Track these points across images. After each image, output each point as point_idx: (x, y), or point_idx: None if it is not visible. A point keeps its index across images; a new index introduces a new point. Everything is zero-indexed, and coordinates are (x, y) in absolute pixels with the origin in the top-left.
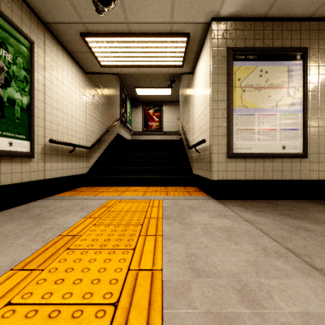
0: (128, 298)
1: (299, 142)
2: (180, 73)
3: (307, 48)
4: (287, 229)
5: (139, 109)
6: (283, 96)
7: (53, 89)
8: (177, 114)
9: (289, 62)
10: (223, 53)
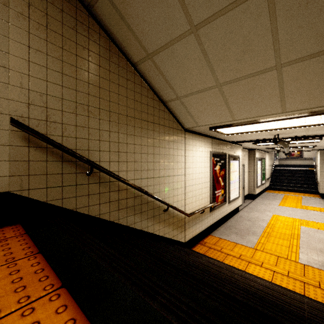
0: (297, 202)
1: None
2: None
3: None
4: None
5: None
6: None
7: (265, 165)
8: None
9: None
10: (323, 159)
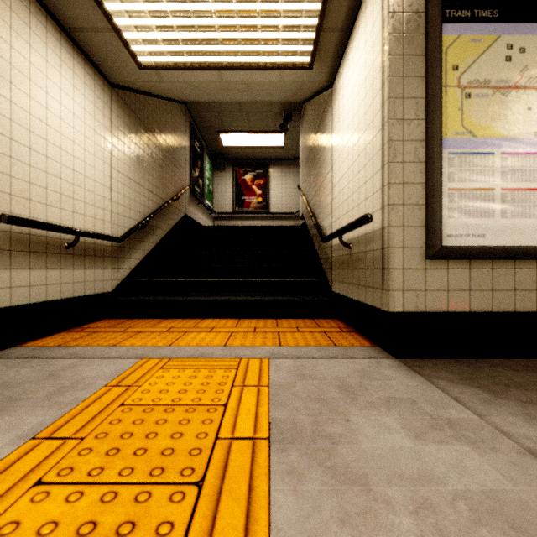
0: None
1: None
2: (301, 103)
3: None
4: None
5: (228, 173)
6: None
7: (16, 101)
8: (295, 182)
9: None
10: (417, 5)
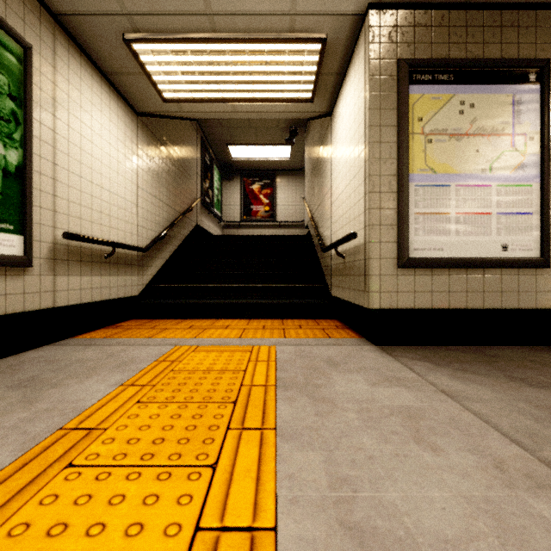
0: None
1: (534, 238)
2: (306, 119)
3: (549, 60)
4: (531, 413)
5: (236, 183)
6: (503, 150)
7: (71, 139)
8: (301, 192)
9: (514, 87)
10: (391, 70)
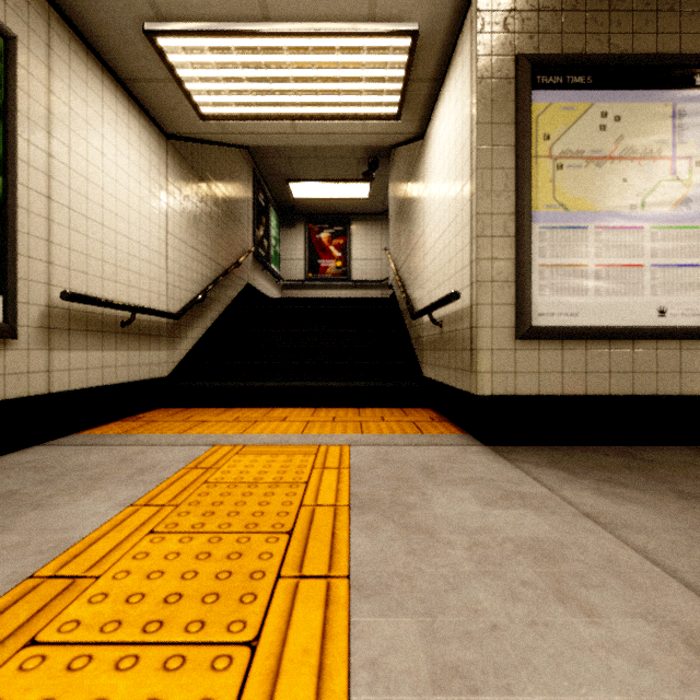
0: None
1: None
2: (390, 147)
3: None
4: None
5: (299, 230)
6: (659, 179)
7: (74, 166)
8: (383, 242)
9: (675, 93)
10: (506, 70)
